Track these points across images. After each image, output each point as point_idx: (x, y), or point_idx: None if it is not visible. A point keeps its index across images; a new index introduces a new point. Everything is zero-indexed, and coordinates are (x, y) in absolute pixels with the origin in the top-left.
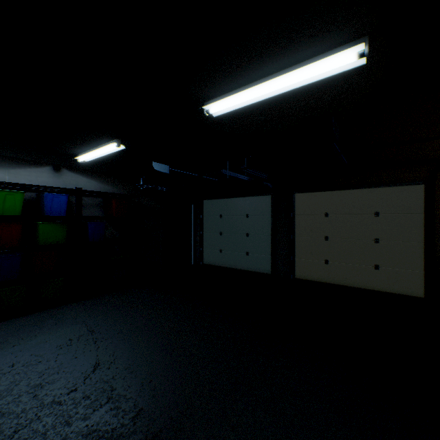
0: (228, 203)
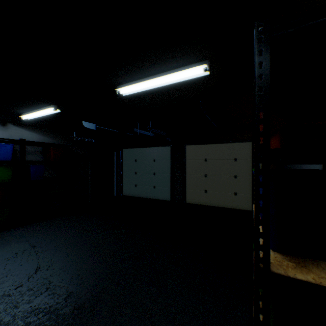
0: (141, 151)
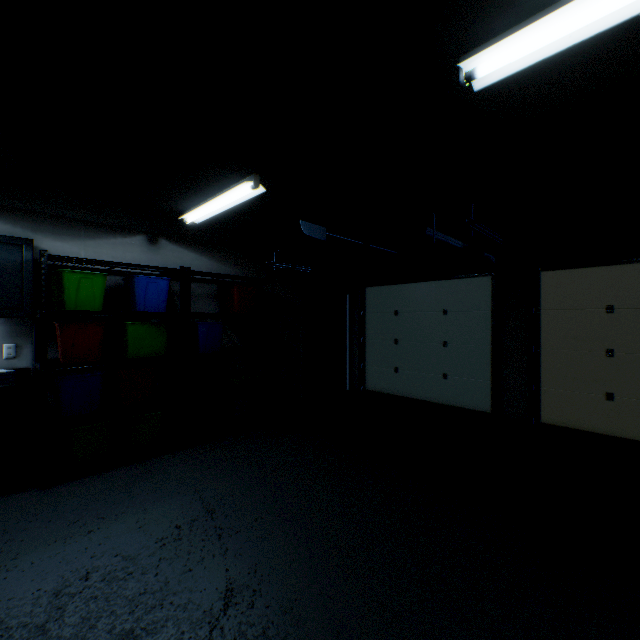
0: (409, 292)
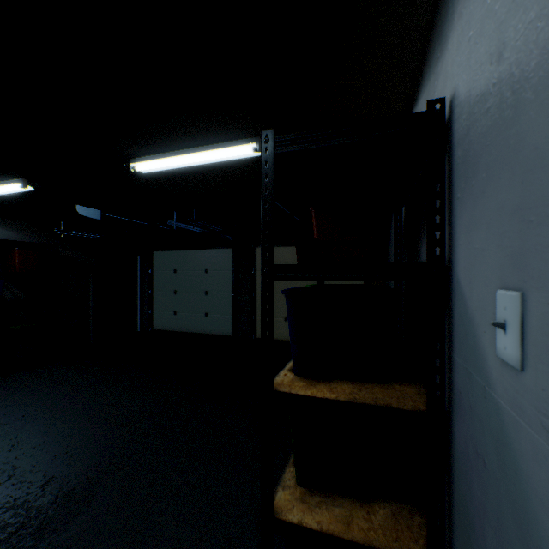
0: (184, 256)
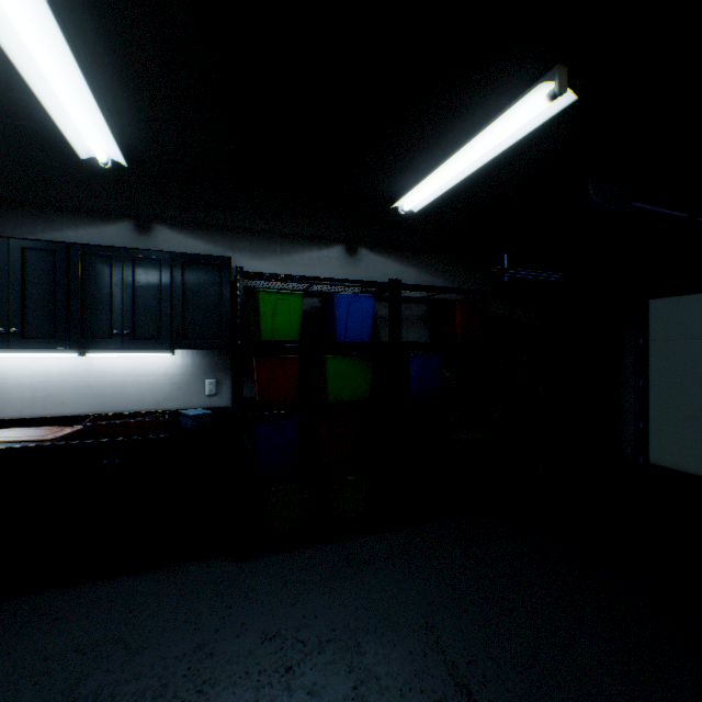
0: None
